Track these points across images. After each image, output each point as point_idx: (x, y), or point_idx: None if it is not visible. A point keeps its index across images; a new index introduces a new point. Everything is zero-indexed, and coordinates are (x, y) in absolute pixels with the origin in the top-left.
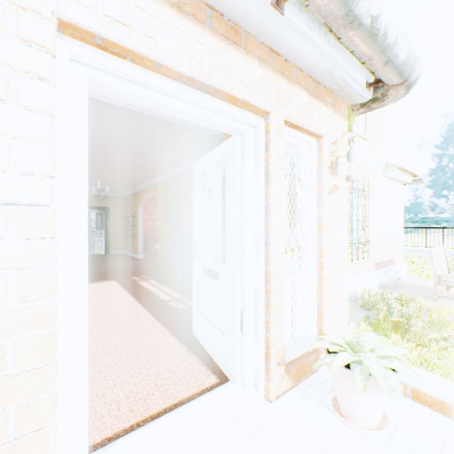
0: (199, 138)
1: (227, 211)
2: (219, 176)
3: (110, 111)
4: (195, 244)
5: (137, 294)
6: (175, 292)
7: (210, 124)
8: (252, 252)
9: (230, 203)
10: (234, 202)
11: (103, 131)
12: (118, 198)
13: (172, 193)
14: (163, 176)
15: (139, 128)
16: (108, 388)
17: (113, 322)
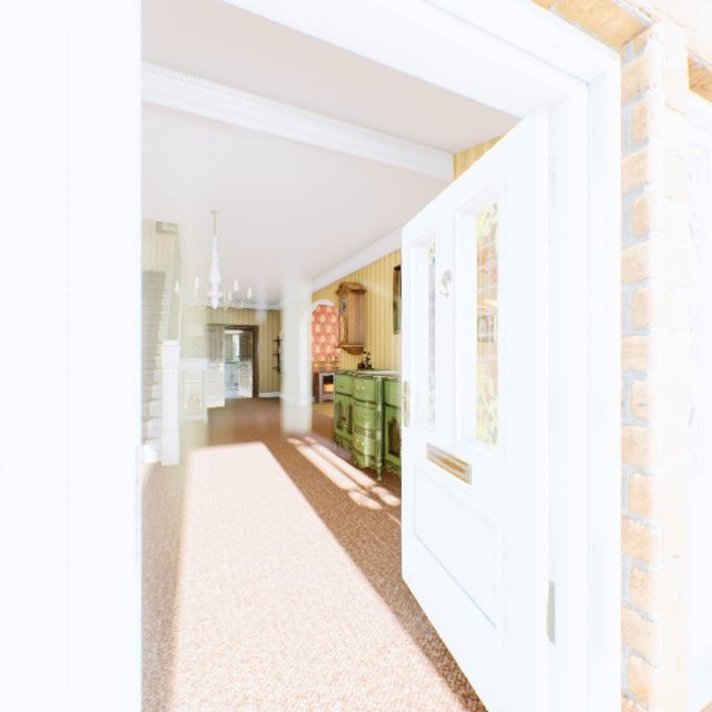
0: (404, 193)
1: (502, 316)
2: (470, 240)
3: (249, 151)
4: (407, 393)
5: (295, 471)
6: (360, 473)
7: (472, 79)
8: (584, 426)
9: (514, 296)
10: (527, 292)
11: (241, 195)
12: (271, 313)
13: (353, 298)
14: (338, 273)
15: (298, 183)
16: (230, 705)
17: (253, 528)
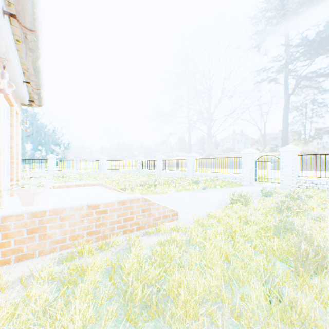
0: None
1: None
2: None
3: None
4: None
5: None
6: None
7: None
8: (6, 149)
9: None
10: None
11: None
12: None
13: None
14: None
15: None
16: None
17: None
